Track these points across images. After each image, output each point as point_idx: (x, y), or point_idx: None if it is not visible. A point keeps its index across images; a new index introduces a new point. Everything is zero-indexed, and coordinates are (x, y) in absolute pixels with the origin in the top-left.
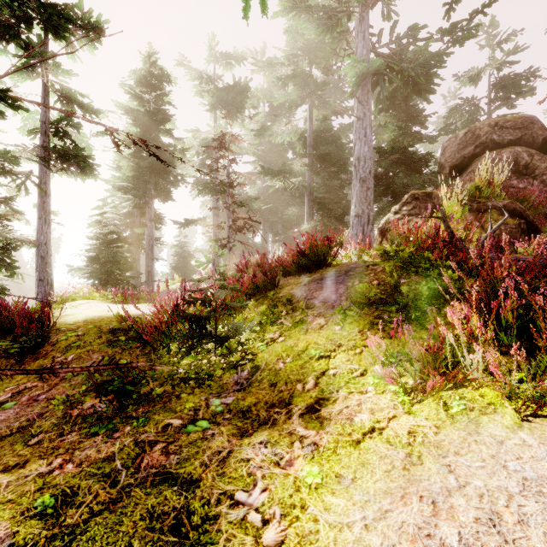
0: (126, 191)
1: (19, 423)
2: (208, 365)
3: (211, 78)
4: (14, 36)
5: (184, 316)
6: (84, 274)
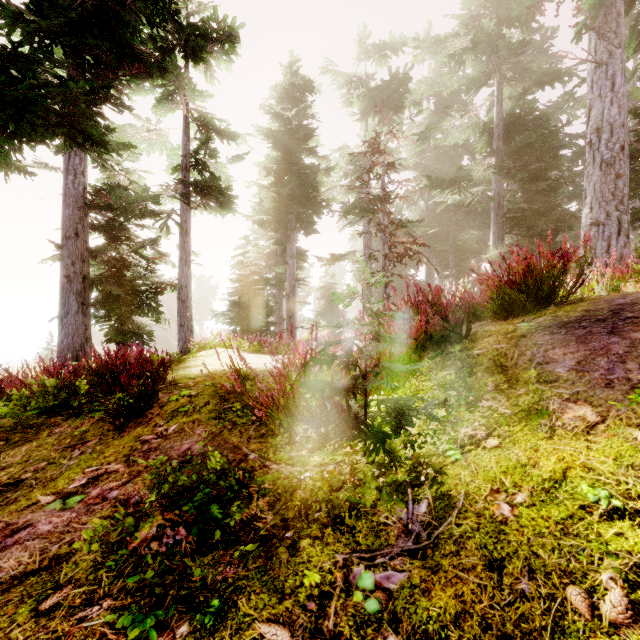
0: (267, 226)
1: (57, 547)
2: (353, 474)
3: (361, 79)
4: (159, 70)
5: (311, 387)
6: (227, 320)
